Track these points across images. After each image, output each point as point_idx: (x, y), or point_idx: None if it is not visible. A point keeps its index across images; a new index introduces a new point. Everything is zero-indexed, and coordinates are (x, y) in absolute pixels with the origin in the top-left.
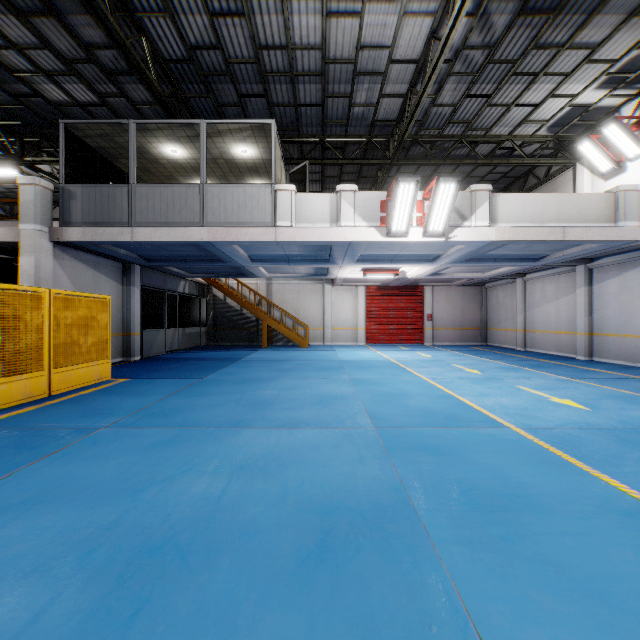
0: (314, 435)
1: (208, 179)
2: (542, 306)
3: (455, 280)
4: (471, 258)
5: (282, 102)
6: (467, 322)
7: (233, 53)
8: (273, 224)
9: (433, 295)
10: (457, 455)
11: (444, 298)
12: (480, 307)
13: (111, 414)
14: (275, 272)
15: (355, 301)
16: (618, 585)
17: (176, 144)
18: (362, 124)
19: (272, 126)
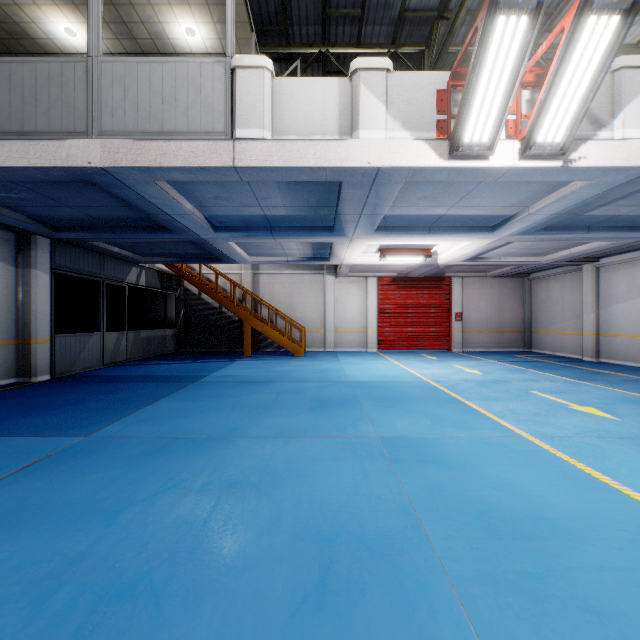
0: None
1: None
2: (628, 301)
3: (494, 269)
4: (552, 225)
5: None
6: (506, 323)
7: None
8: (228, 135)
9: (463, 289)
10: None
11: (476, 292)
12: (522, 304)
13: None
14: (258, 254)
15: (364, 296)
16: None
17: (67, 12)
18: (384, 20)
19: None
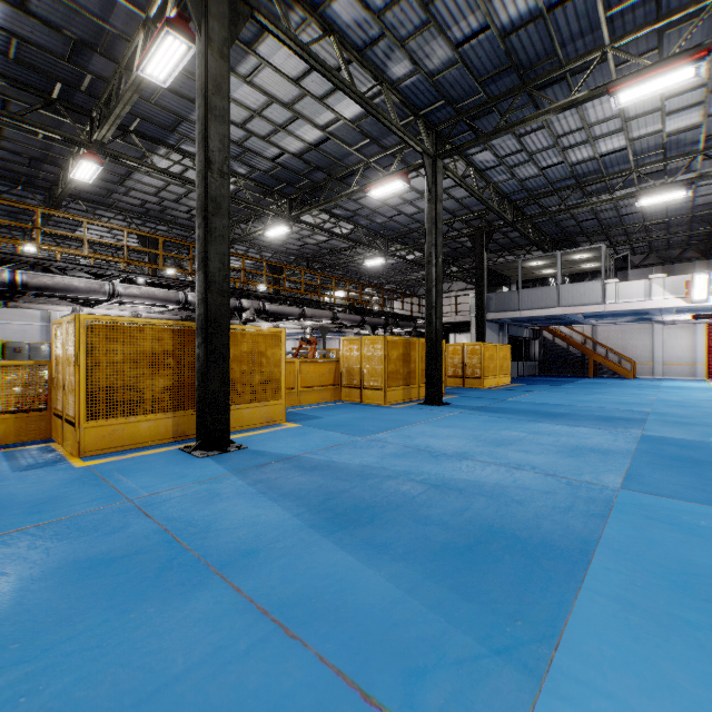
0: (624, 397)
1: (552, 269)
2: None
3: None
4: None
5: (608, 217)
6: None
7: (576, 211)
8: (603, 302)
9: None
10: (685, 403)
11: None
12: None
13: (534, 390)
14: (601, 320)
15: (691, 338)
16: (695, 410)
17: (539, 261)
18: (681, 209)
19: (602, 248)
